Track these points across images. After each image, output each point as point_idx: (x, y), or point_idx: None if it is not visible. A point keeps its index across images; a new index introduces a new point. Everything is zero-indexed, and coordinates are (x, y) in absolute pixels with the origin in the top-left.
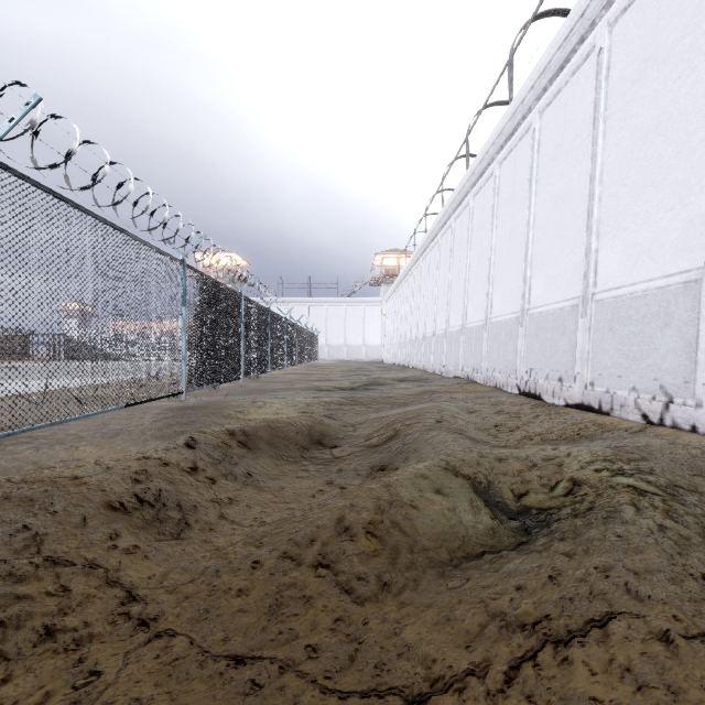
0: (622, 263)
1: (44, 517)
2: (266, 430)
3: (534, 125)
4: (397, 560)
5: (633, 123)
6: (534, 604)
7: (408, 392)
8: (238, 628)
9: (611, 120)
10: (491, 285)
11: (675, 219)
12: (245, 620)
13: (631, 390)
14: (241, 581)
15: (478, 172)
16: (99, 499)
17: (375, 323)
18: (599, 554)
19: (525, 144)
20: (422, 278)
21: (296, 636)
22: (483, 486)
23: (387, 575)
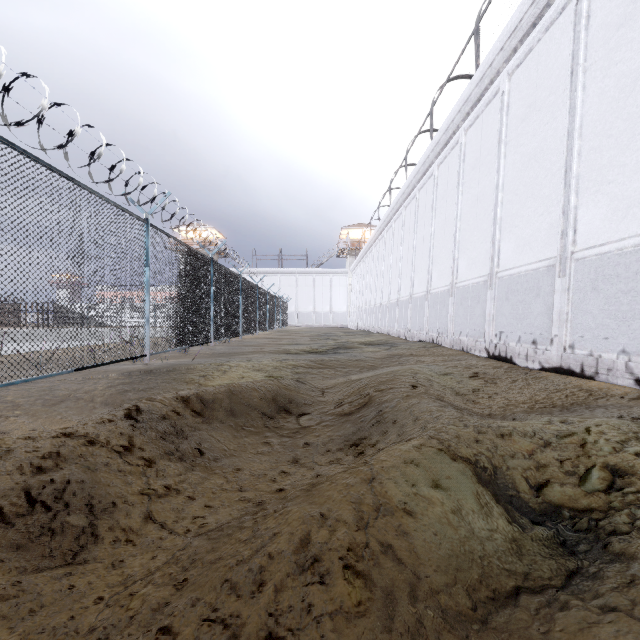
0: (607, 218)
1: None
2: (225, 396)
3: (503, 87)
4: (394, 620)
5: (620, 70)
6: None
7: (375, 356)
8: None
9: (592, 70)
10: (457, 251)
11: None
12: None
13: (620, 353)
14: None
15: (443, 141)
16: None
17: (341, 292)
18: None
19: (493, 109)
20: (386, 248)
21: None
22: (487, 473)
23: None
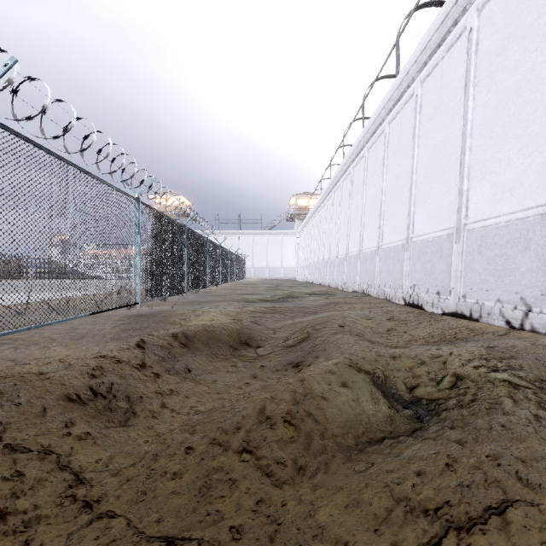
0: (489, 200)
1: (9, 408)
2: (203, 333)
3: (417, 91)
4: (310, 445)
5: (498, 88)
6: (435, 490)
7: (316, 303)
8: (171, 509)
9: (480, 86)
10: (382, 219)
11: (533, 163)
12: (177, 502)
13: (497, 301)
14: (176, 465)
15: (372, 130)
16: (59, 392)
17: (290, 250)
18: (488, 443)
19: (410, 107)
20: (327, 214)
21: (222, 517)
22: (380, 380)
23: (302, 460)
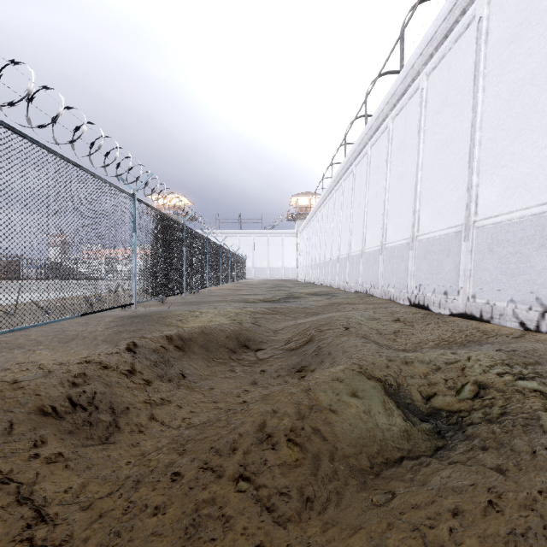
0: (500, 195)
1: None
2: (199, 335)
3: (422, 85)
4: (318, 470)
5: (510, 77)
6: (479, 538)
7: (318, 304)
8: None
9: (490, 76)
10: (386, 217)
11: None
12: None
13: (509, 301)
14: (159, 496)
15: (375, 127)
16: (32, 404)
17: (291, 250)
18: (536, 472)
19: (415, 102)
20: (329, 213)
21: None
22: (393, 388)
23: (309, 489)
